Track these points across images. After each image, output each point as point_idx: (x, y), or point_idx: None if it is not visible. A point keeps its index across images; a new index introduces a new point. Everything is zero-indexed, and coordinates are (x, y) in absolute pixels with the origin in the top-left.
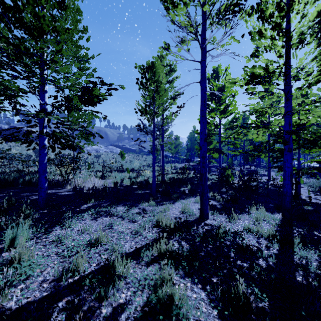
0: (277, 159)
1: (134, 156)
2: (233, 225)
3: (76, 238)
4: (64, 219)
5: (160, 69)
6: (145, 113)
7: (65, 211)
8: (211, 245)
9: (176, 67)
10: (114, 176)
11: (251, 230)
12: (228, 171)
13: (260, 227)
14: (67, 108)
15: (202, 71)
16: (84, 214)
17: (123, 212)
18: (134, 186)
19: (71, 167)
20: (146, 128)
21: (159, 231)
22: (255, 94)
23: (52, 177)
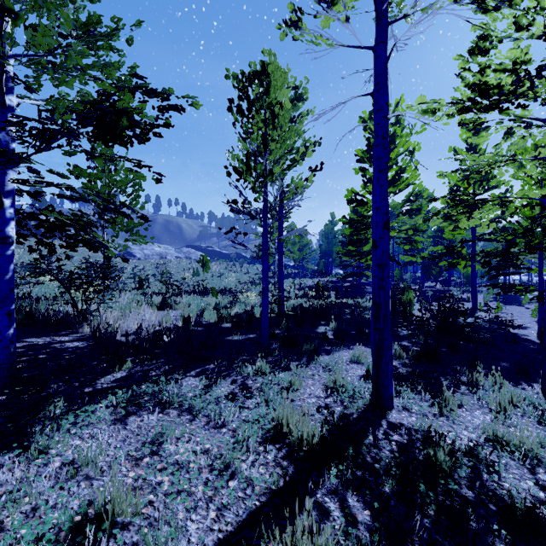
0: (497, 270)
1: (227, 265)
2: (455, 425)
3: (42, 506)
4: (35, 428)
5: (279, 80)
6: (246, 172)
7: (54, 396)
8: (435, 512)
9: (306, 94)
10: (187, 304)
11: (500, 440)
12: (409, 294)
13: (526, 436)
14: (40, 133)
15: (378, 68)
16: (98, 406)
17: (195, 394)
18: (224, 325)
19: (93, 287)
20: (249, 204)
21: (283, 458)
22: (486, 128)
23: (57, 307)
